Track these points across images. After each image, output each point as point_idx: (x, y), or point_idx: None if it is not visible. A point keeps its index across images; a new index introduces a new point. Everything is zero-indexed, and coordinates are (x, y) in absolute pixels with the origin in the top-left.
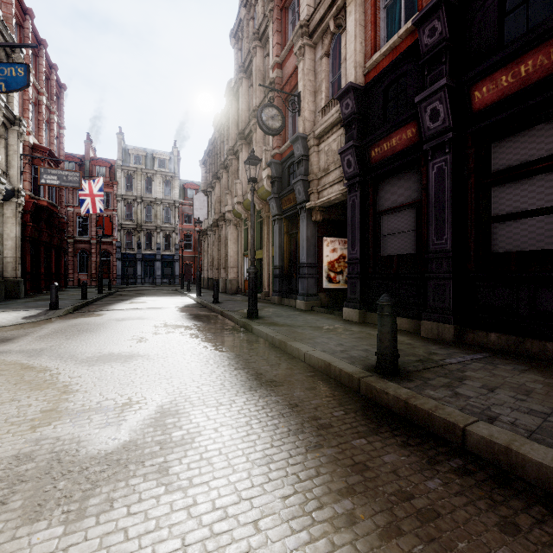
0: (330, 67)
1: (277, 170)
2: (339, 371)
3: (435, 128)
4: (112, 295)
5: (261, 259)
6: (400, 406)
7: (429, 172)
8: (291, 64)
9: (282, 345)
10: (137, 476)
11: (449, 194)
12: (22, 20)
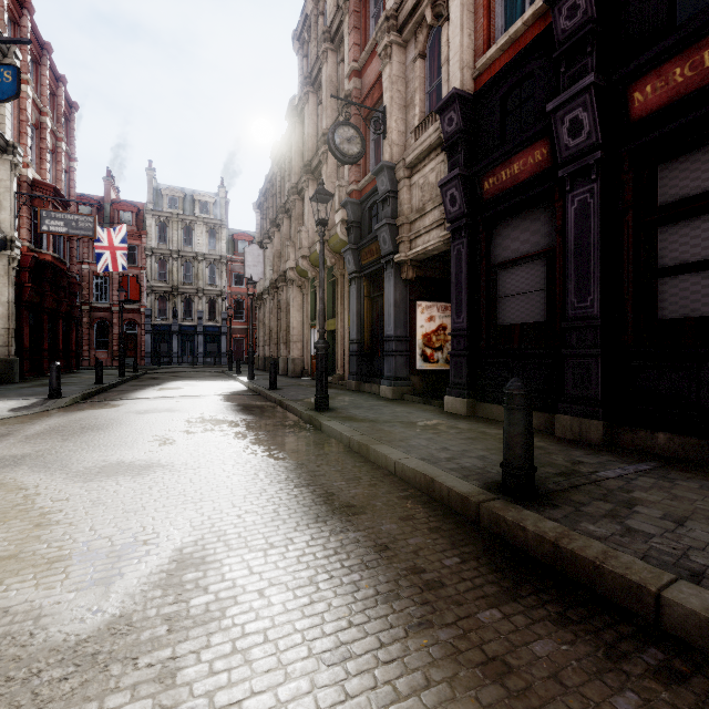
0: (426, 73)
1: (355, 212)
2: (447, 490)
3: (575, 146)
4: (138, 379)
5: (333, 331)
6: (546, 550)
7: (567, 208)
8: (374, 70)
9: (362, 449)
10: (121, 689)
11: (597, 238)
12: (18, 15)
